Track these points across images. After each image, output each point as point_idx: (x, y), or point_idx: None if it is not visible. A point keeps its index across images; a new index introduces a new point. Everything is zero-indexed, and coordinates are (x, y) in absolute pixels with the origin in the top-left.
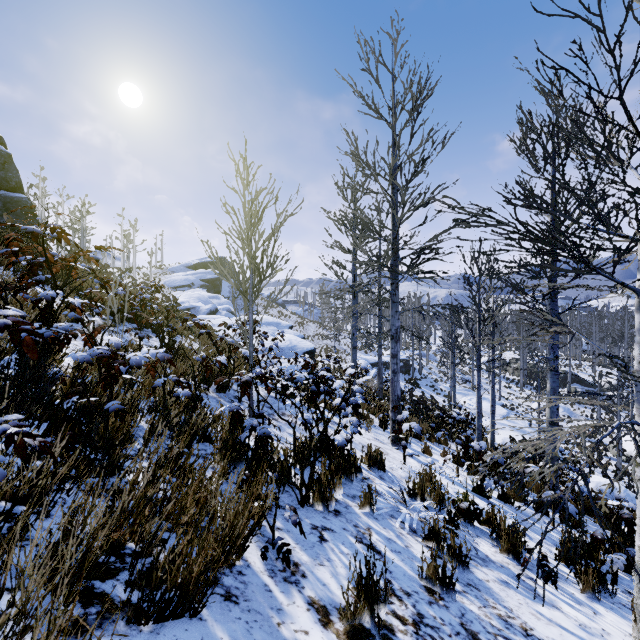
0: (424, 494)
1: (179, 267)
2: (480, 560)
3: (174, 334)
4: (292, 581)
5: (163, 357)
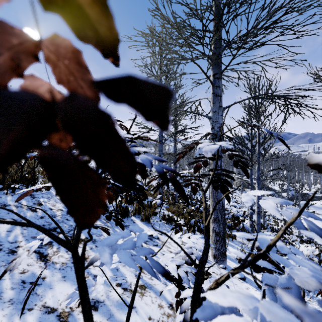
0: None
1: None
2: None
3: None
4: None
5: None
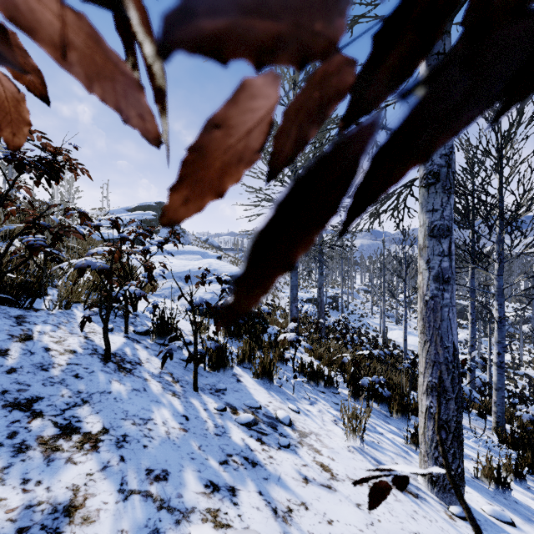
0: None
1: (119, 210)
2: None
3: None
4: None
5: None
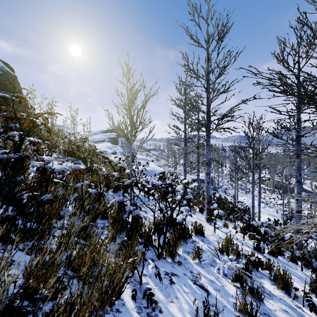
0: (228, 251)
1: (98, 132)
2: (267, 295)
3: (93, 163)
4: (153, 316)
5: (75, 168)
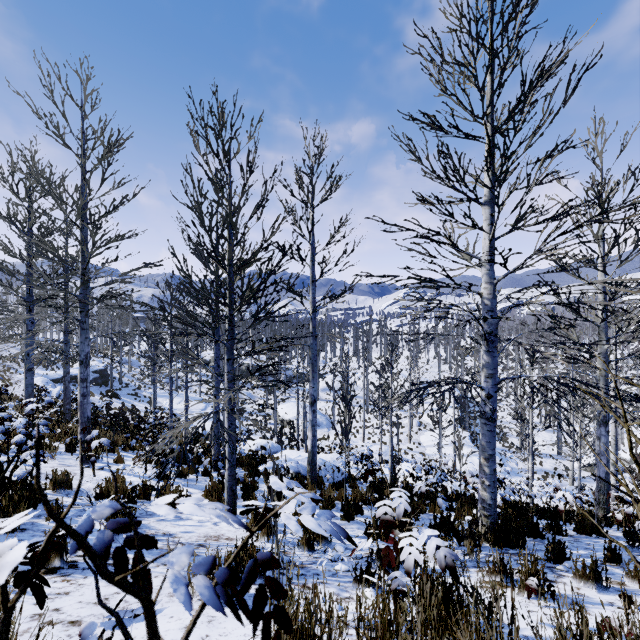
0: (110, 492)
1: None
2: (148, 516)
3: None
4: None
5: None
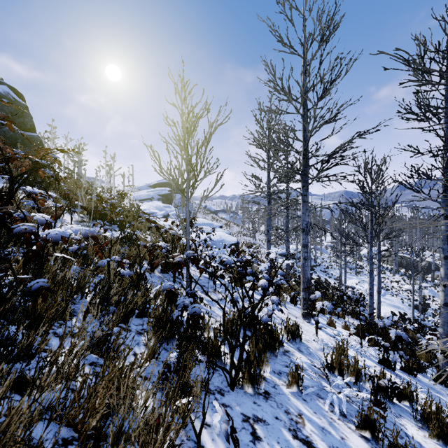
0: (343, 369)
1: (144, 186)
2: None
3: (134, 229)
4: None
5: (87, 234)
